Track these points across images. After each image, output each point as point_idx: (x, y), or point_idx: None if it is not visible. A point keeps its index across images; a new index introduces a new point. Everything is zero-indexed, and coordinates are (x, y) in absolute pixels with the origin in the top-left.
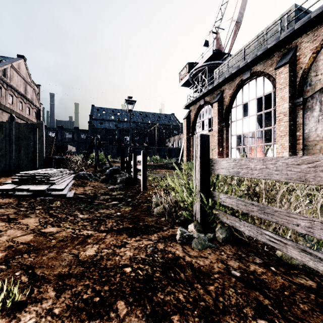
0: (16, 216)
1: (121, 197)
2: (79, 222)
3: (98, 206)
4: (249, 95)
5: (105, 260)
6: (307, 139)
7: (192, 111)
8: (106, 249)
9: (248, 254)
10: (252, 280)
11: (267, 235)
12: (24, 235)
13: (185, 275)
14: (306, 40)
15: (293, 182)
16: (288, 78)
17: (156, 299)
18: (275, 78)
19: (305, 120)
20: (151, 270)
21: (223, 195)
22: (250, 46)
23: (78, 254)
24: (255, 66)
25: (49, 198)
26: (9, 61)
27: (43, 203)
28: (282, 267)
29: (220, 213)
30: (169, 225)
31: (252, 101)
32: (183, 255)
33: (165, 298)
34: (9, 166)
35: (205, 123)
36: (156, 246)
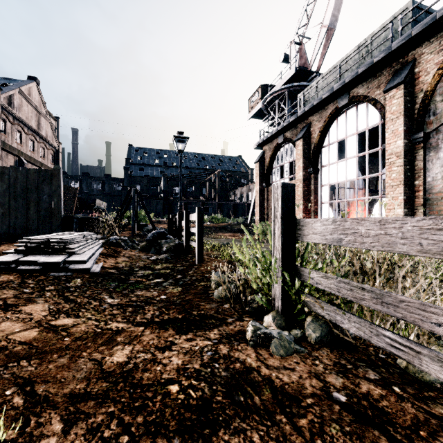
0: (16, 301)
1: (167, 272)
2: (107, 310)
3: (135, 286)
4: (346, 129)
5: (140, 370)
6: (429, 190)
7: (266, 152)
8: (143, 352)
9: (355, 364)
10: (365, 410)
11: (387, 338)
12: (26, 331)
13: (261, 399)
14: (429, 50)
15: (432, 257)
16: (403, 104)
17: (216, 441)
18: (384, 105)
19: (426, 163)
20: (209, 390)
21: (317, 273)
22: (348, 60)
23: (101, 360)
24: (355, 88)
25: (65, 273)
26: (16, 85)
27: (57, 282)
28: (411, 387)
29: (312, 299)
30: (235, 315)
31: (350, 137)
32: (257, 364)
33: (231, 439)
34: (14, 229)
35: (285, 169)
36: (216, 349)
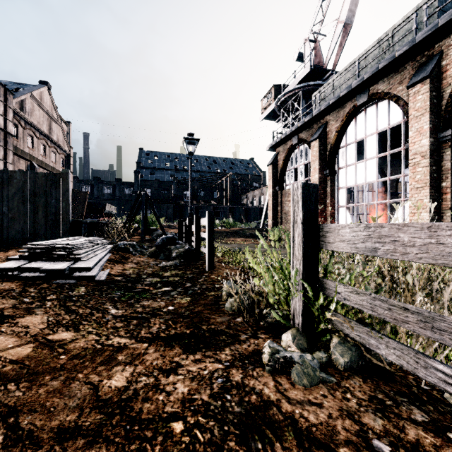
0: (14, 311)
1: (176, 279)
2: (110, 323)
3: (141, 295)
4: (365, 129)
5: (140, 399)
6: None
7: (279, 154)
8: (145, 375)
9: (396, 400)
10: None
11: (440, 372)
12: (19, 347)
13: (284, 447)
14: None
15: None
16: (429, 100)
17: None
18: (407, 101)
19: None
20: (220, 431)
21: (345, 288)
22: (367, 55)
23: (98, 384)
24: (376, 85)
25: (69, 281)
26: (28, 90)
27: (60, 290)
28: None
29: (339, 317)
30: (249, 331)
31: (370, 137)
32: (277, 397)
33: None
34: (22, 234)
35: (299, 171)
36: (228, 374)
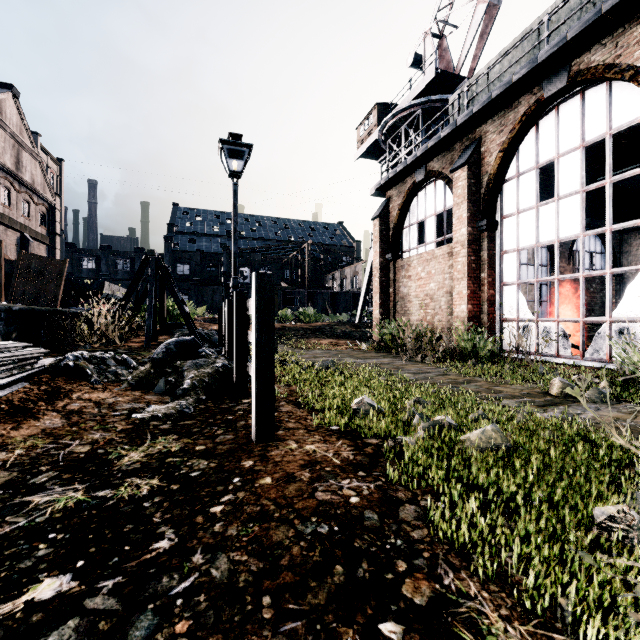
0: None
1: (140, 495)
2: None
3: None
4: (558, 141)
5: None
6: None
7: (392, 201)
8: None
9: None
10: None
11: None
12: None
13: None
14: None
15: None
16: None
17: None
18: None
19: None
20: None
21: None
22: None
23: None
24: (585, 54)
25: None
26: None
27: None
28: None
29: None
30: None
31: (568, 155)
32: None
33: None
34: None
35: (427, 227)
36: None
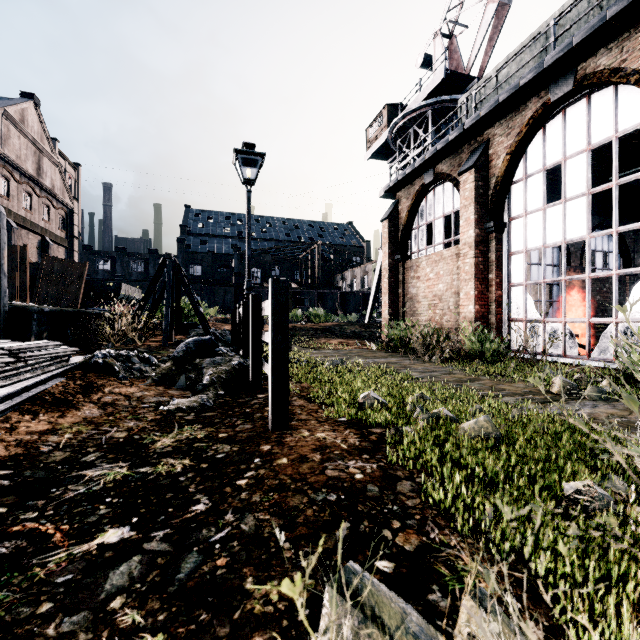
0: None
1: (176, 471)
2: None
3: None
4: (565, 144)
5: None
6: None
7: (401, 202)
8: None
9: None
10: None
11: None
12: None
13: None
14: None
15: None
16: None
17: None
18: None
19: None
20: None
21: None
22: (574, 5)
23: None
24: (591, 58)
25: None
26: None
27: None
28: None
29: None
30: None
31: (575, 158)
32: None
33: None
34: None
35: (436, 229)
36: None
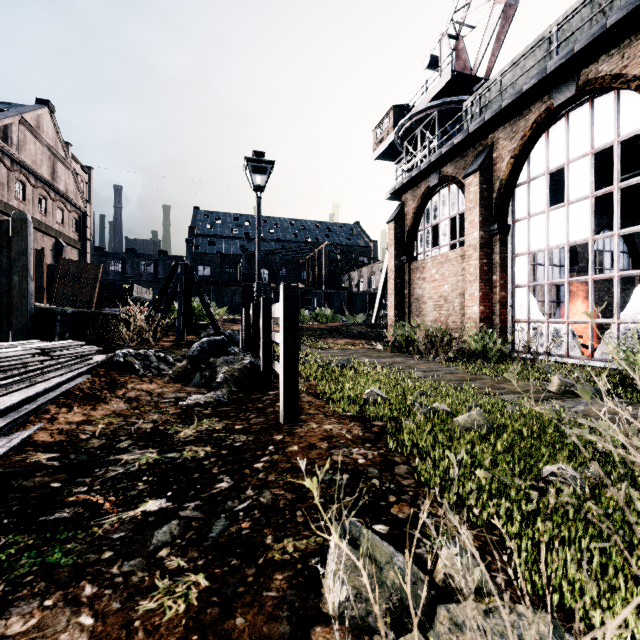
0: None
1: (200, 456)
2: None
3: (45, 553)
4: (568, 148)
5: None
6: None
7: (407, 204)
8: None
9: None
10: None
11: None
12: None
13: None
14: None
15: None
16: None
17: None
18: None
19: None
20: None
21: None
22: (576, 12)
23: None
24: (593, 64)
25: None
26: (16, 111)
27: None
28: None
29: None
30: None
31: (577, 161)
32: None
33: None
34: None
35: (441, 231)
36: None
